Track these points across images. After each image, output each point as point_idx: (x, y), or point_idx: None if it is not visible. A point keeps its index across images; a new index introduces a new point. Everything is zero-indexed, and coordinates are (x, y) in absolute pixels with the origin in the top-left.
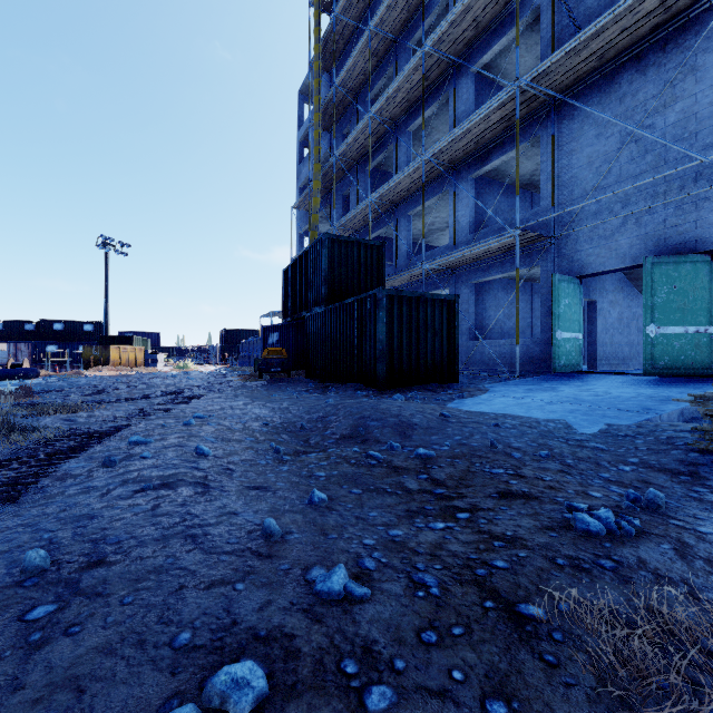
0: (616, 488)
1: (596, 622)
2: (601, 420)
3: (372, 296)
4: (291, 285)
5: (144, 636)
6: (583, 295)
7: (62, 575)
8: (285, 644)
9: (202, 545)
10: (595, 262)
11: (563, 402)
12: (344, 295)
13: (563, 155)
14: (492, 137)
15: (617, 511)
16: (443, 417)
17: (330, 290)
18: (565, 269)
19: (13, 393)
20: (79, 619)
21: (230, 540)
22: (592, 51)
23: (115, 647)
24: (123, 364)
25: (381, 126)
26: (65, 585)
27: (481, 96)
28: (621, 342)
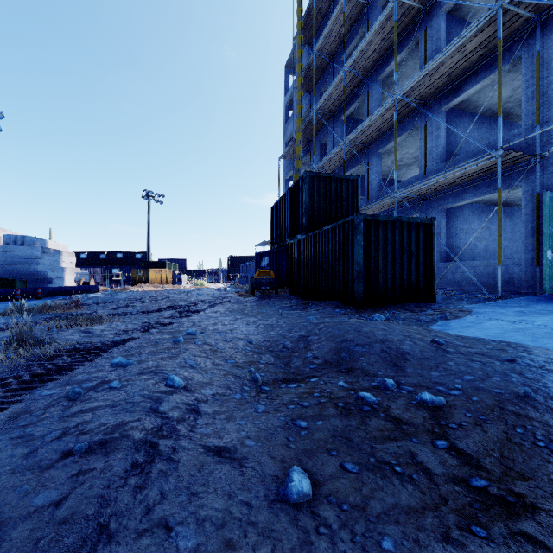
0: None
1: None
2: None
3: (349, 222)
4: (278, 218)
5: None
6: None
7: None
8: None
9: None
10: None
11: None
12: (323, 224)
13: (550, 71)
14: (466, 67)
15: None
16: (436, 344)
17: (310, 219)
18: (552, 187)
19: (67, 305)
20: None
21: None
22: None
23: None
24: (157, 282)
25: (354, 79)
26: None
27: (452, 34)
28: None
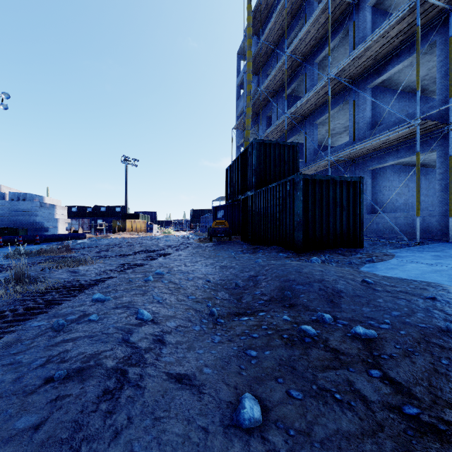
0: None
1: None
2: None
3: (291, 180)
4: (231, 178)
5: None
6: None
7: None
8: None
9: None
10: None
11: None
12: (268, 182)
13: None
14: (389, 51)
15: None
16: (366, 283)
17: (258, 179)
18: None
19: (59, 249)
20: None
21: None
22: None
23: None
24: (133, 231)
25: (294, 62)
26: None
27: (376, 24)
28: None
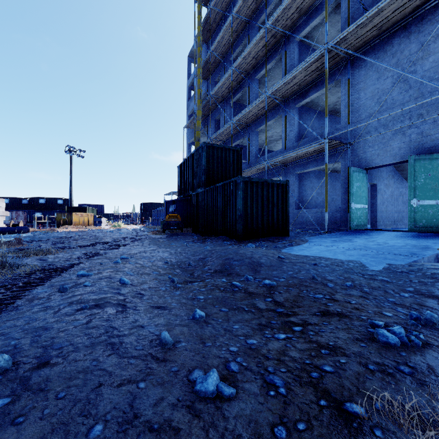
0: (401, 309)
1: (407, 422)
2: (383, 261)
3: (234, 181)
4: (183, 175)
5: (68, 427)
6: (368, 180)
7: (19, 373)
8: (172, 437)
9: (117, 351)
10: (376, 159)
11: (357, 249)
12: (216, 181)
13: (355, 91)
14: (310, 81)
15: (405, 327)
16: (280, 258)
17: (207, 178)
18: (356, 163)
19: (11, 242)
20: (24, 411)
21: (137, 347)
22: (374, 24)
23: (46, 436)
24: (80, 224)
25: (239, 75)
26: (19, 382)
27: (302, 55)
28: (392, 210)
